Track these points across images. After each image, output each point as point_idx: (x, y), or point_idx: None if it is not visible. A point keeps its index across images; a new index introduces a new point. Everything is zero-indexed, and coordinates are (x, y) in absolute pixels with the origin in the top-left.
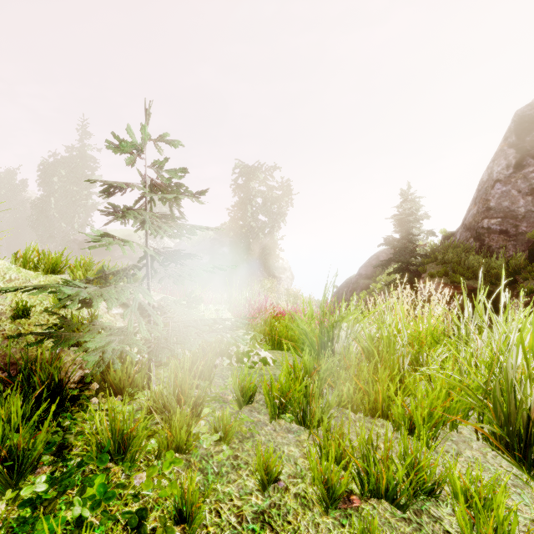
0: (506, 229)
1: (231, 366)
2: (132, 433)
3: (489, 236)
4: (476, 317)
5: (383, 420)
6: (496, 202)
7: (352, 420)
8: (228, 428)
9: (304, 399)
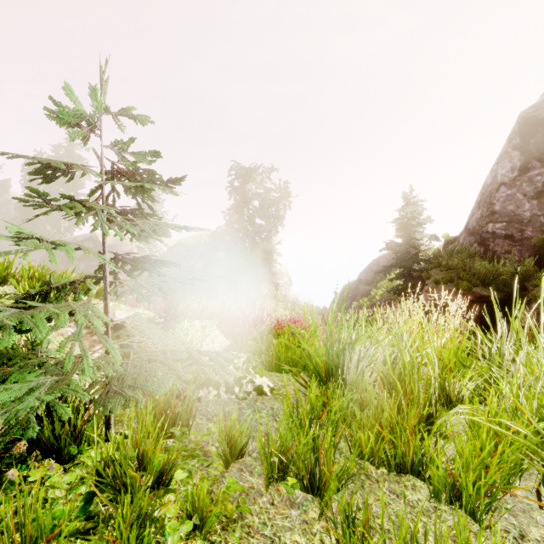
0: (511, 234)
1: (219, 398)
2: (50, 543)
3: (494, 241)
4: (512, 336)
5: (413, 477)
6: (500, 206)
7: (374, 480)
8: (205, 513)
9: (311, 455)
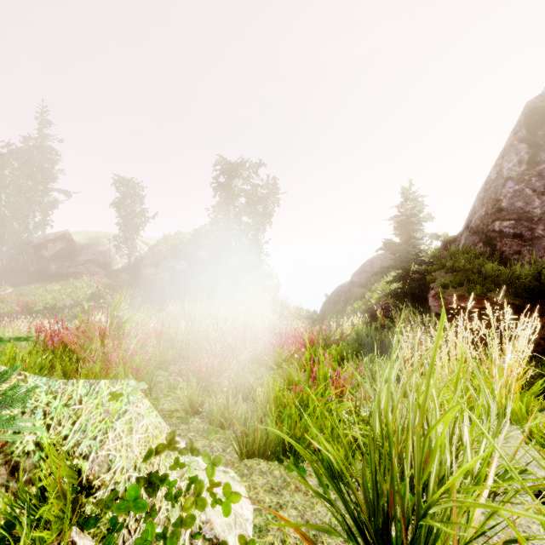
0: (520, 233)
1: None
2: None
3: (501, 240)
4: None
5: None
6: (508, 202)
7: None
8: None
9: None
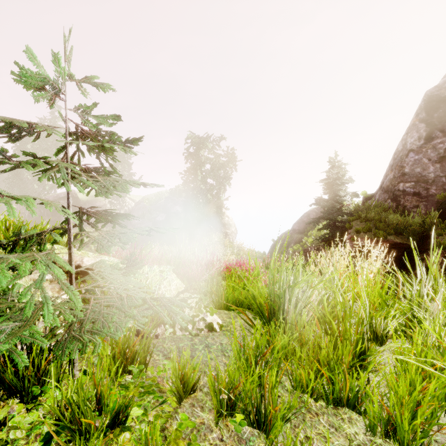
0: (418, 192)
1: (174, 334)
2: None
3: (404, 197)
4: (430, 279)
5: (349, 410)
6: (409, 168)
7: (314, 413)
8: None
9: (257, 392)
